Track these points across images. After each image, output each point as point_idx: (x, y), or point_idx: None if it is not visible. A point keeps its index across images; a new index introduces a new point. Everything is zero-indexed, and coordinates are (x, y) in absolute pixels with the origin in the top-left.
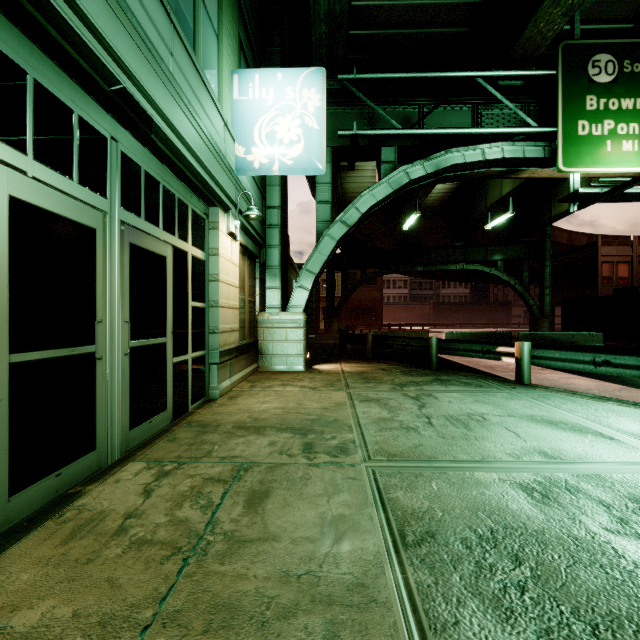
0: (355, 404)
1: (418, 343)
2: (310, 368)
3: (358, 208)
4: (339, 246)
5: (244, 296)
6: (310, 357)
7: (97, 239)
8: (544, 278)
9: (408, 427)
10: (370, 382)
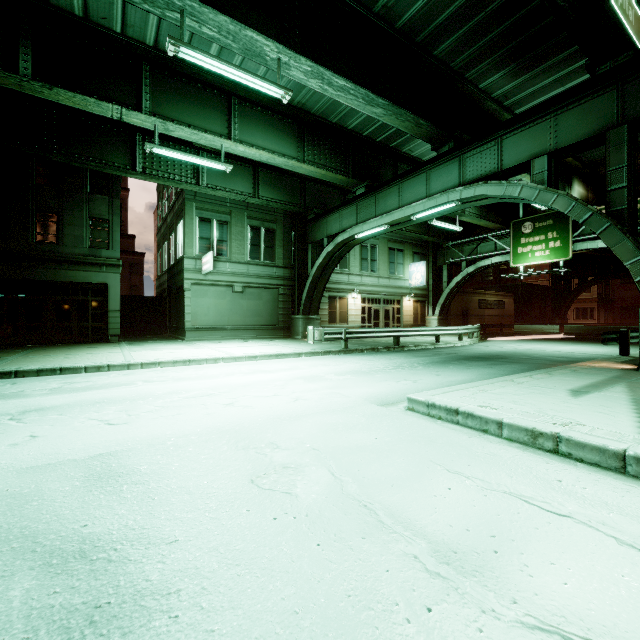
0: None
1: None
2: None
3: (453, 283)
4: (456, 293)
5: (418, 312)
6: None
7: (380, 310)
8: None
9: None
10: None
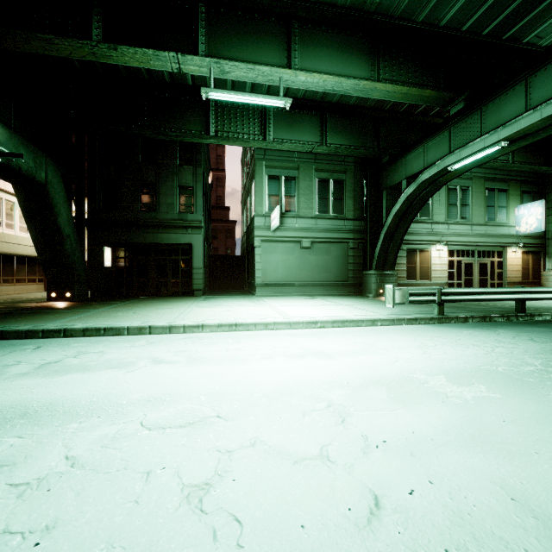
0: None
1: None
2: None
3: None
4: None
5: (528, 266)
6: None
7: (473, 264)
8: None
9: None
10: None
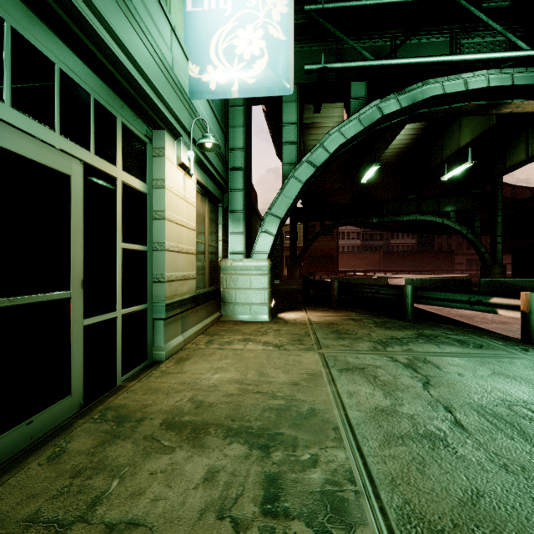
0: (334, 376)
1: (389, 291)
2: (275, 317)
3: (326, 147)
4: (305, 190)
5: (204, 241)
6: (275, 303)
7: None
8: (496, 227)
9: (428, 433)
10: (344, 338)
